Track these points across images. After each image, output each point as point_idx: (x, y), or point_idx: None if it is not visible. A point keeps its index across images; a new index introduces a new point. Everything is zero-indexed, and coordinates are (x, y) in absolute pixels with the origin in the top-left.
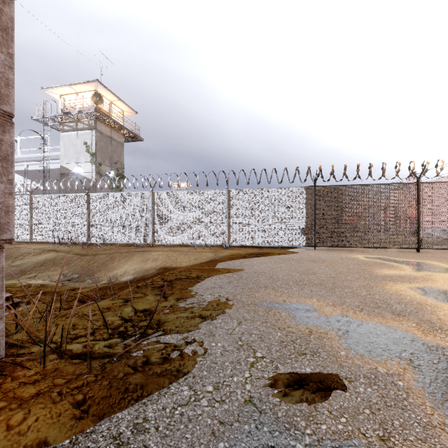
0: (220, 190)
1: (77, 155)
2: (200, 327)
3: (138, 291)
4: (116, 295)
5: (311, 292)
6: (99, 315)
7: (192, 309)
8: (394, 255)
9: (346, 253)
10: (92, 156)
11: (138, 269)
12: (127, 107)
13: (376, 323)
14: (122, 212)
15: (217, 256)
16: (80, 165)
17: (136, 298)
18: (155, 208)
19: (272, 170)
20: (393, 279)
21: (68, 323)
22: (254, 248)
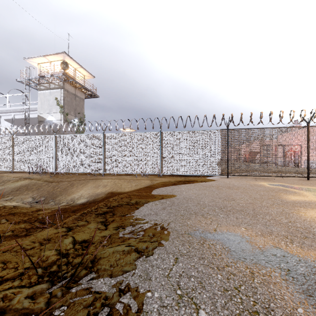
0: (155, 132)
1: (50, 108)
2: (136, 266)
3: (82, 218)
4: (62, 222)
5: (237, 219)
6: (37, 248)
7: (129, 240)
8: (291, 182)
9: (252, 180)
10: (61, 108)
11: (91, 194)
12: (87, 72)
13: (314, 260)
14: (81, 149)
15: (153, 183)
16: (52, 115)
17: (79, 227)
18: (106, 146)
19: (195, 117)
20: (303, 205)
21: (1, 261)
22: (181, 176)
